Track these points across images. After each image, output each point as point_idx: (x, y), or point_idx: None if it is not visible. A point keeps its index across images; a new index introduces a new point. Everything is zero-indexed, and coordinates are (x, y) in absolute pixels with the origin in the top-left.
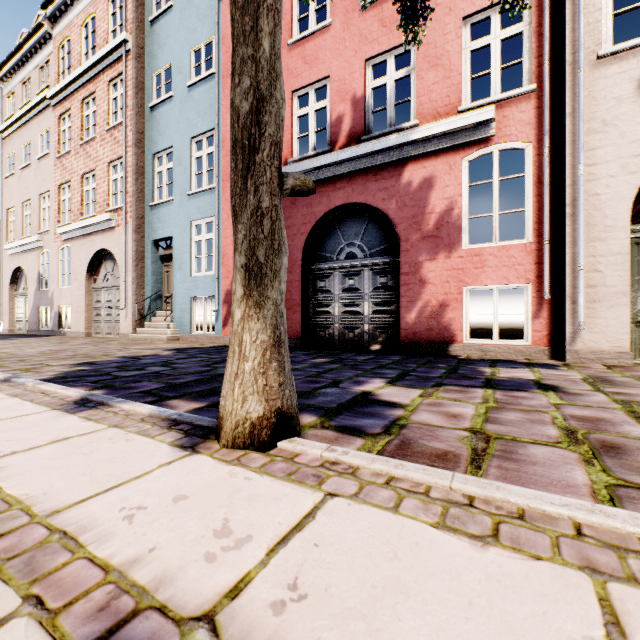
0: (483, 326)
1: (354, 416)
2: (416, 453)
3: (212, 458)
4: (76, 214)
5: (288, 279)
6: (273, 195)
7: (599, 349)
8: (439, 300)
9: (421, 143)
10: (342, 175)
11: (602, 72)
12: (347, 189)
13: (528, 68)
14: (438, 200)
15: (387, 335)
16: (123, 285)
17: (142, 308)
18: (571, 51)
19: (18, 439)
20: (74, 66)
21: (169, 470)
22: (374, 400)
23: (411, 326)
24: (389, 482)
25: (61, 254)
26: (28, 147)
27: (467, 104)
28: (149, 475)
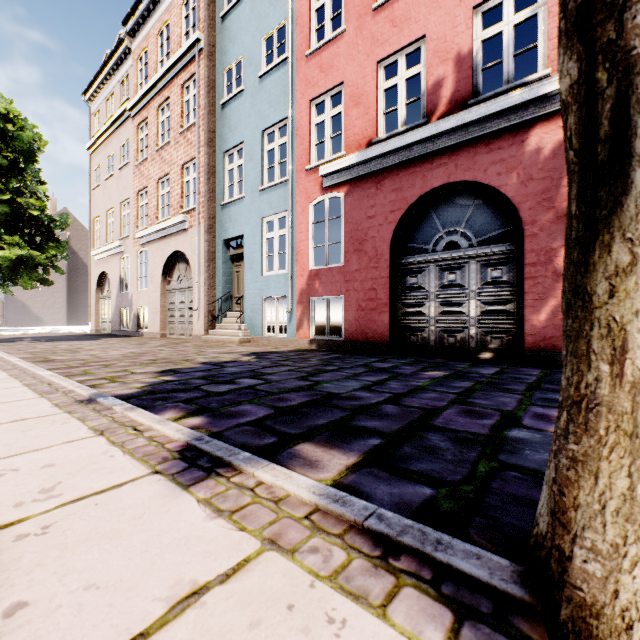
0: None
1: None
2: None
3: None
4: (152, 218)
5: (372, 275)
6: None
7: None
8: None
9: (556, 97)
10: (441, 150)
11: None
12: (448, 166)
13: None
14: None
15: (501, 341)
16: (196, 286)
17: (213, 309)
18: None
19: (106, 583)
20: (150, 75)
21: None
22: None
23: (539, 330)
24: None
25: (139, 258)
26: (111, 159)
27: None
28: None
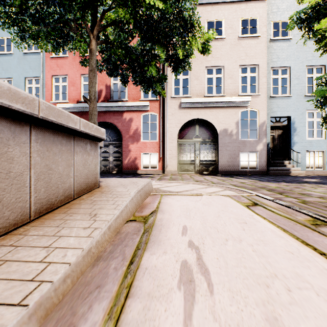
0: (154, 165)
1: None
2: None
3: None
4: None
5: None
6: None
7: (171, 170)
8: (134, 156)
9: (129, 107)
10: (102, 111)
11: (172, 101)
12: (104, 116)
13: None
14: (134, 125)
15: (118, 168)
16: None
17: None
18: (166, 93)
19: None
20: None
21: None
22: None
23: (126, 165)
24: None
25: None
26: None
27: (142, 98)
28: None
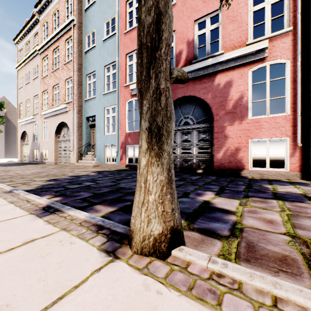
0: (253, 159)
1: (206, 220)
2: (263, 256)
3: (128, 265)
4: (50, 105)
5: None
6: (166, 80)
7: None
8: (235, 146)
9: (225, 63)
10: None
11: None
12: (184, 89)
13: (287, 18)
14: (234, 93)
15: (206, 165)
16: (72, 139)
17: (81, 150)
18: None
19: (4, 240)
20: (49, 34)
21: (99, 278)
22: (213, 207)
23: (219, 160)
24: (276, 304)
25: (43, 124)
26: (28, 74)
27: (251, 40)
28: (85, 284)
